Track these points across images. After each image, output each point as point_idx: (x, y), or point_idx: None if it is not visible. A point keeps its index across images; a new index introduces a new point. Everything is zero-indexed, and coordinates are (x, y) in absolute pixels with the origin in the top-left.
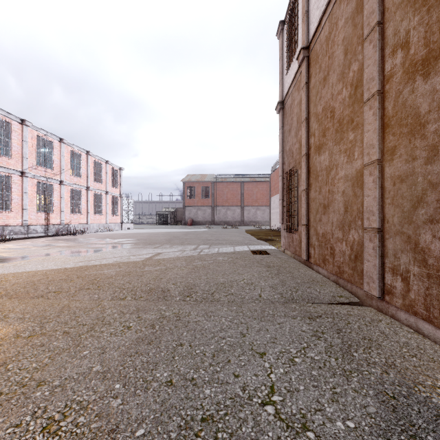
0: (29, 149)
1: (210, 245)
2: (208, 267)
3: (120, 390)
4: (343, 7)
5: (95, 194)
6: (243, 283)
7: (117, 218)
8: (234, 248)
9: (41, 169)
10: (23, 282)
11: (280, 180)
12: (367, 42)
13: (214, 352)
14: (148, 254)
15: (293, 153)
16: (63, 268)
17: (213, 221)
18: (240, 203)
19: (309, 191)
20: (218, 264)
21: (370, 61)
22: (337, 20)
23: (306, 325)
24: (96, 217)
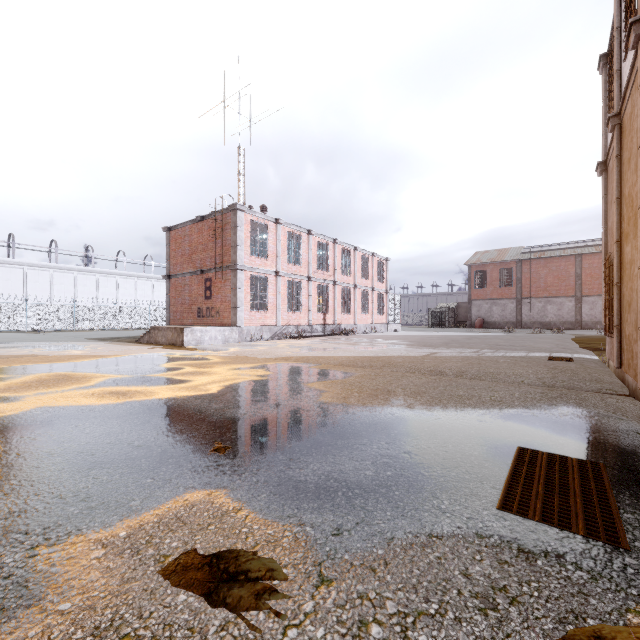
0: (313, 255)
1: (496, 349)
2: (483, 364)
3: (424, 388)
4: (636, 96)
5: (361, 292)
6: (511, 374)
7: (383, 318)
8: (528, 354)
9: (320, 272)
10: (346, 360)
11: (603, 266)
12: (638, 153)
13: (469, 388)
14: (425, 353)
15: (612, 234)
16: (363, 356)
17: (519, 322)
18: (572, 291)
19: (621, 285)
20: (495, 363)
21: (639, 173)
22: (634, 105)
23: (540, 390)
24: (363, 317)
